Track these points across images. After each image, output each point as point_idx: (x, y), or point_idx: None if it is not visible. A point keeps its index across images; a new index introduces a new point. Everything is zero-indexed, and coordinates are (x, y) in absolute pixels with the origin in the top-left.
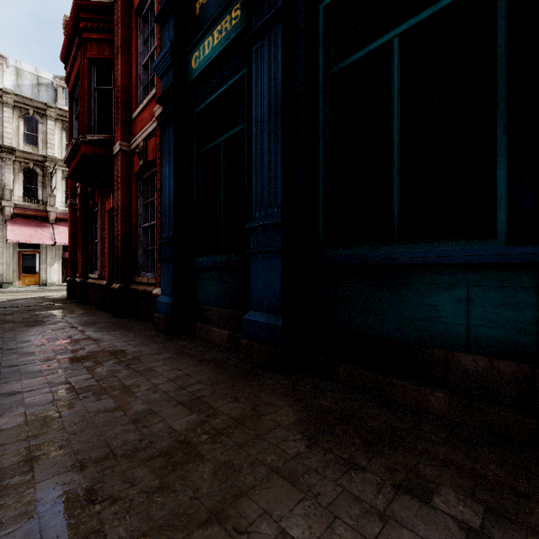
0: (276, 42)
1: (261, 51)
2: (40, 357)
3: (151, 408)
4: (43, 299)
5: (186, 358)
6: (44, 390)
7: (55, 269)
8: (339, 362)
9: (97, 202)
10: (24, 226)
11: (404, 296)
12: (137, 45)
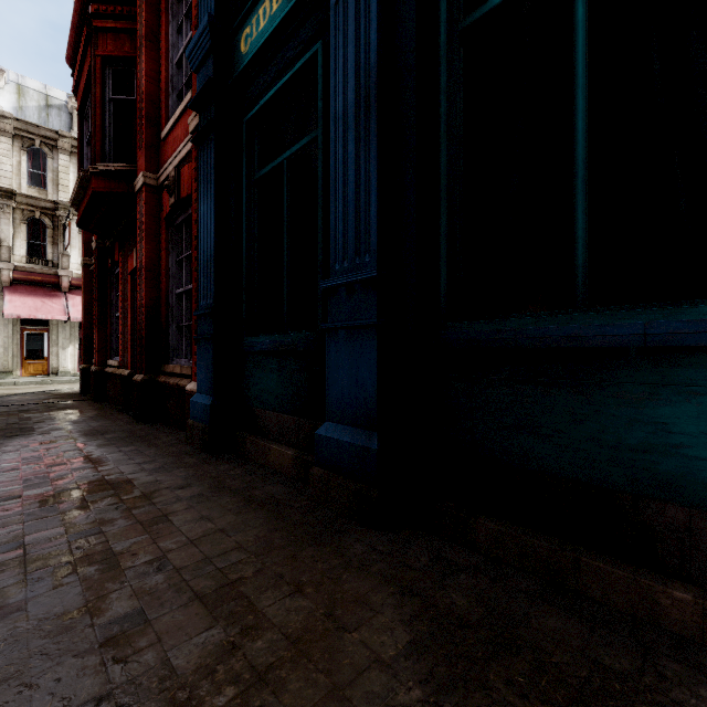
0: None
1: (344, 3)
2: None
3: (142, 610)
4: (47, 394)
5: (225, 496)
6: None
7: (69, 354)
8: (477, 514)
9: (117, 261)
10: (27, 296)
11: (600, 405)
12: (168, 35)
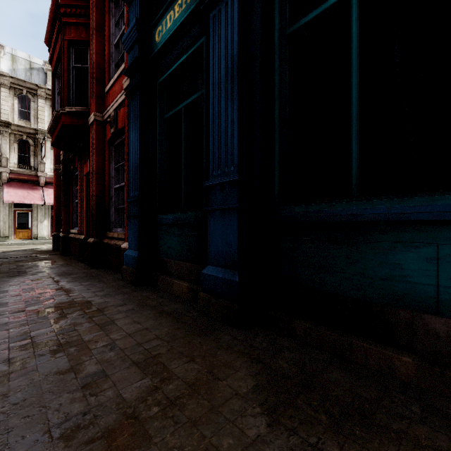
0: (233, 6)
1: (218, 17)
2: (10, 308)
3: (103, 370)
4: (32, 251)
5: (147, 310)
6: (2, 346)
7: (44, 225)
8: (296, 318)
9: (76, 167)
10: (18, 189)
11: (364, 254)
12: (109, 27)
